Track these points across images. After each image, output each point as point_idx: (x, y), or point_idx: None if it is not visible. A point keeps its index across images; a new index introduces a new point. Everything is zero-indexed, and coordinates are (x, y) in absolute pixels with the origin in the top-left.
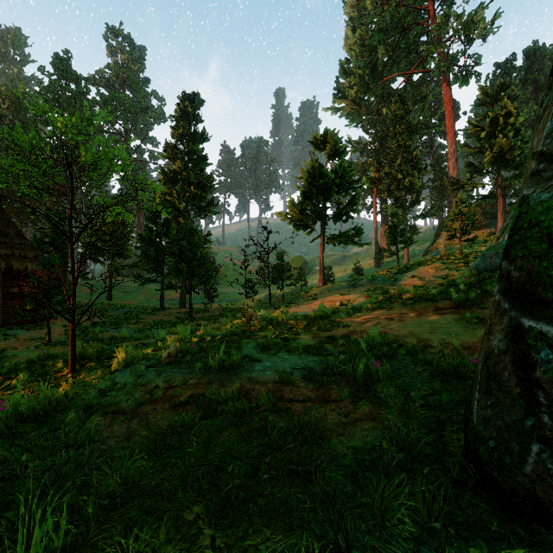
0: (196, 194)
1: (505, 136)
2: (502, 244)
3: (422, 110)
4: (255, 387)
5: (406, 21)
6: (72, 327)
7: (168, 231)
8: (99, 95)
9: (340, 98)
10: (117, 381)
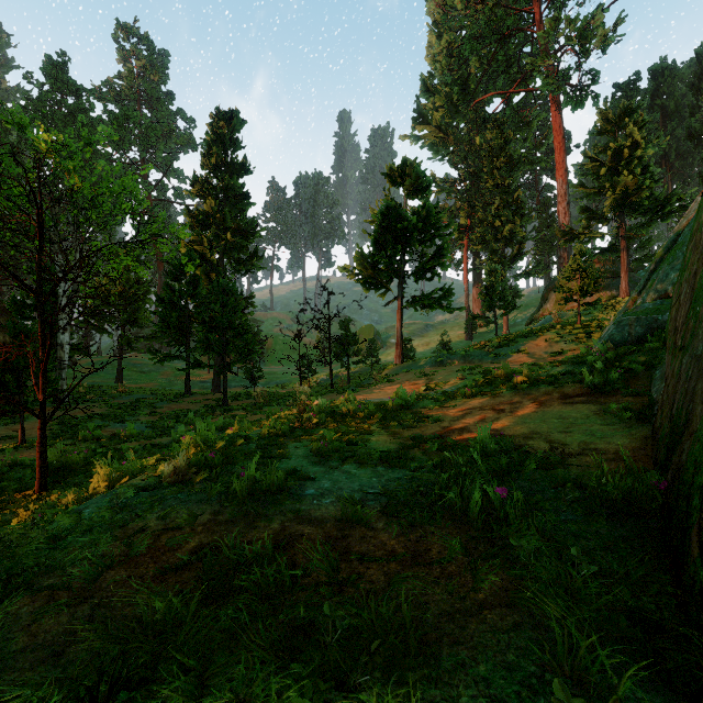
0: (234, 243)
1: (630, 172)
2: (644, 308)
3: (524, 140)
4: (304, 530)
5: (505, 26)
6: (40, 424)
7: (196, 290)
8: (107, 112)
9: (422, 124)
10: (85, 516)
